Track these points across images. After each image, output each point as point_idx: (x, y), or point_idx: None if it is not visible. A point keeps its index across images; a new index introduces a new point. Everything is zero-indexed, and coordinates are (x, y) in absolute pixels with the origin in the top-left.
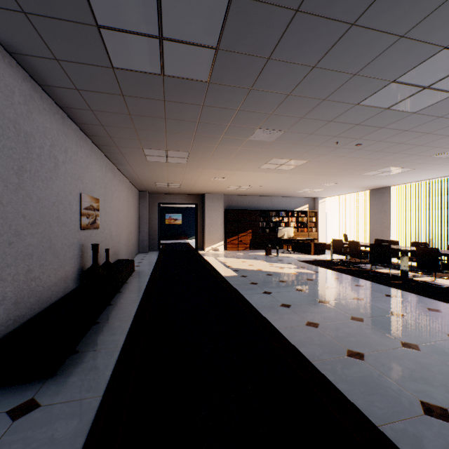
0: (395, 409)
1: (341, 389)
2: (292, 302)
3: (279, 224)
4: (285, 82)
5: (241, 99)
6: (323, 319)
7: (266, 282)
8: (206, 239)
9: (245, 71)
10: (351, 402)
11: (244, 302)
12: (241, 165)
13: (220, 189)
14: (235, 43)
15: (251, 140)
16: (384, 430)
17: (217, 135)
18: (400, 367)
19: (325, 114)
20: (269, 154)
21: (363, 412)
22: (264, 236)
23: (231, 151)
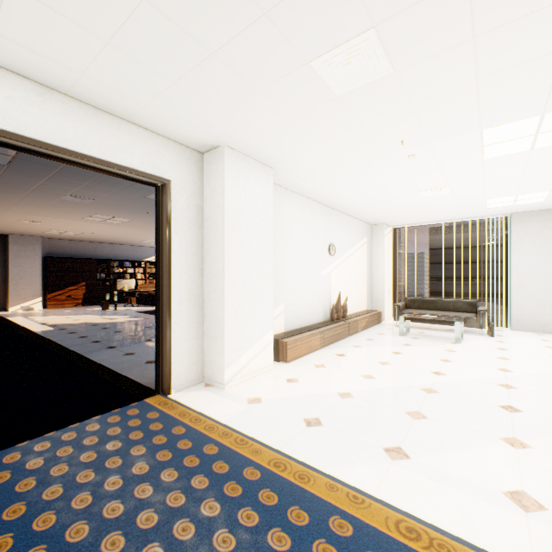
0: (131, 365)
1: (107, 366)
2: (105, 339)
3: (124, 276)
4: (81, 179)
5: (44, 178)
6: (123, 344)
7: (87, 330)
8: (12, 296)
9: (43, 169)
10: (109, 367)
11: (54, 345)
12: (60, 214)
13: (36, 232)
14: (30, 159)
15: (64, 200)
16: (119, 371)
17: (22, 191)
18: (152, 353)
19: (125, 197)
20: (90, 211)
21: (113, 369)
22: (104, 289)
23: (42, 203)
